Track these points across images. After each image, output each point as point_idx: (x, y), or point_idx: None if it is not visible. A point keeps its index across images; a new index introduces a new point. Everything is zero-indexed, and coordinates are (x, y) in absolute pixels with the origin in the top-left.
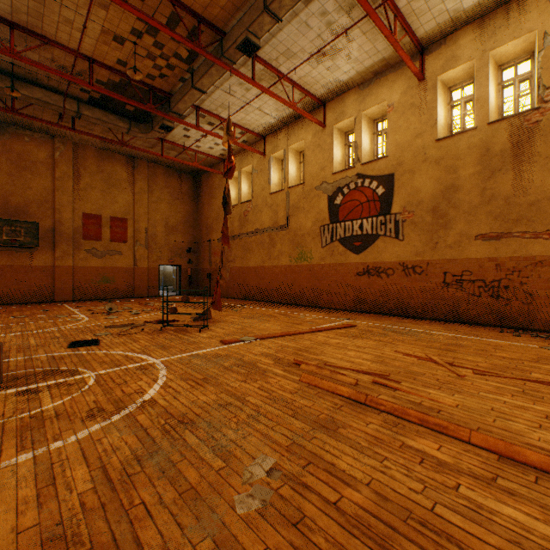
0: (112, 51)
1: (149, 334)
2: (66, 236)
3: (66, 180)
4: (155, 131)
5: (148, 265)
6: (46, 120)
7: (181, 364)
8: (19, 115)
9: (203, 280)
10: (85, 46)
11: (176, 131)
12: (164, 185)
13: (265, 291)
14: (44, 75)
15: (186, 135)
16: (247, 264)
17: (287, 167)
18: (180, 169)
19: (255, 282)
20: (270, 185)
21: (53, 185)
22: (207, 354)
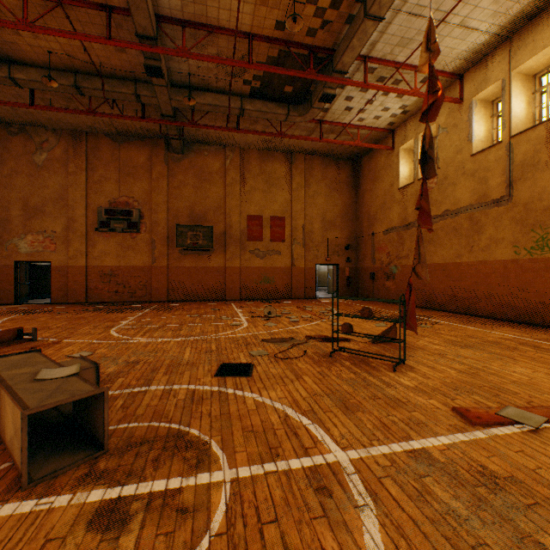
0: (269, 13)
1: (315, 363)
2: (234, 239)
3: (234, 185)
4: (314, 108)
5: (304, 265)
6: (216, 126)
7: (407, 498)
8: (196, 127)
9: (363, 281)
10: (244, 20)
11: (336, 104)
12: (320, 177)
13: (462, 299)
14: (212, 77)
15: (347, 107)
16: (427, 260)
17: (507, 104)
18: (337, 156)
19: (442, 285)
20: (470, 142)
21: (224, 191)
22: (451, 460)
